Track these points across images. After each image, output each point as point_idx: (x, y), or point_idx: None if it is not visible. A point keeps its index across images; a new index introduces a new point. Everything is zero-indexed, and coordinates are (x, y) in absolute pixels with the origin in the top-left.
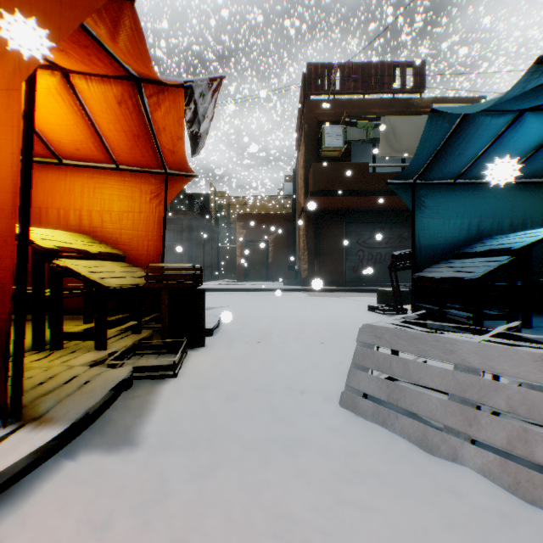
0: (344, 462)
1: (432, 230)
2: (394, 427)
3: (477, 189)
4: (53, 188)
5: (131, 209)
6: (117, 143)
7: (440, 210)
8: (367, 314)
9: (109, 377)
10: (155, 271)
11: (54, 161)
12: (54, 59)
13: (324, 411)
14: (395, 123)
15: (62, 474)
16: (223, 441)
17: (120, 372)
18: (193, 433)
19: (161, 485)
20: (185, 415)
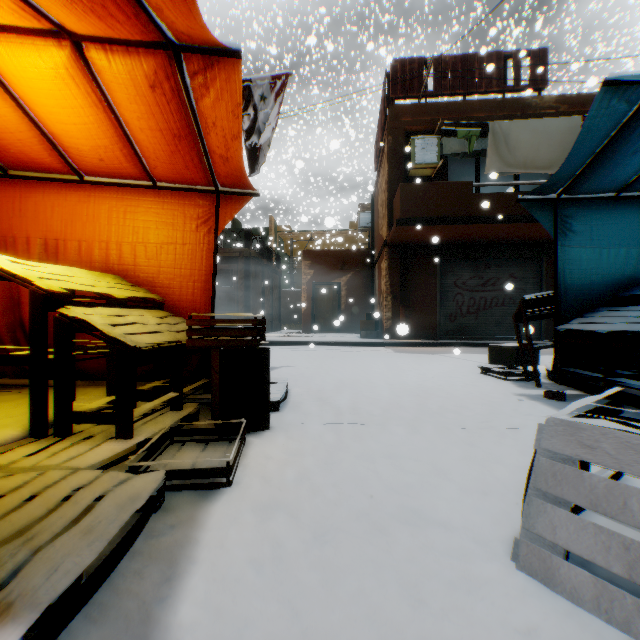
0: None
1: (582, 264)
2: None
3: None
4: (73, 214)
5: (171, 239)
6: (152, 149)
7: (595, 236)
8: (483, 379)
9: (126, 496)
10: (201, 323)
11: (74, 178)
12: (54, 13)
13: (491, 579)
14: (508, 129)
15: None
16: None
17: (143, 485)
18: (261, 631)
19: None
20: (245, 576)
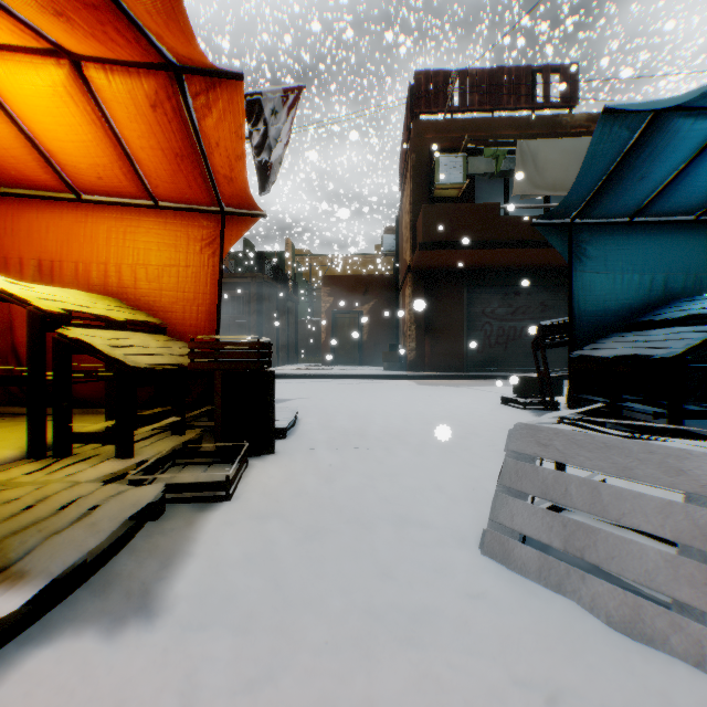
0: (502, 662)
1: (597, 290)
2: (578, 595)
3: (663, 231)
4: (70, 234)
5: (174, 262)
6: (153, 168)
7: (609, 262)
8: (502, 409)
9: (127, 502)
10: (204, 345)
11: (70, 197)
12: (55, 35)
13: (457, 562)
14: (536, 149)
15: (25, 672)
16: (295, 614)
17: (144, 493)
18: (247, 598)
19: (186, 702)
20: (238, 564)
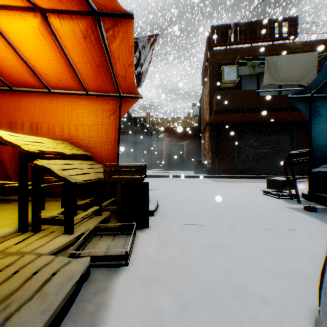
0: None
1: (326, 133)
2: None
3: None
4: (45, 110)
5: (96, 122)
6: (85, 73)
7: None
8: (265, 198)
9: (66, 275)
10: (111, 168)
11: (45, 91)
12: None
13: None
14: (275, 61)
15: None
16: None
17: (77, 267)
18: None
19: None
20: None
